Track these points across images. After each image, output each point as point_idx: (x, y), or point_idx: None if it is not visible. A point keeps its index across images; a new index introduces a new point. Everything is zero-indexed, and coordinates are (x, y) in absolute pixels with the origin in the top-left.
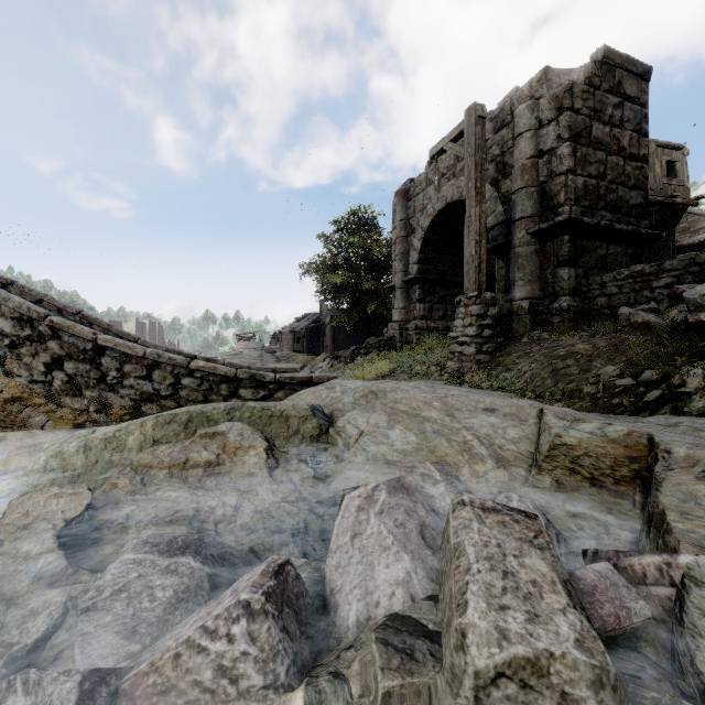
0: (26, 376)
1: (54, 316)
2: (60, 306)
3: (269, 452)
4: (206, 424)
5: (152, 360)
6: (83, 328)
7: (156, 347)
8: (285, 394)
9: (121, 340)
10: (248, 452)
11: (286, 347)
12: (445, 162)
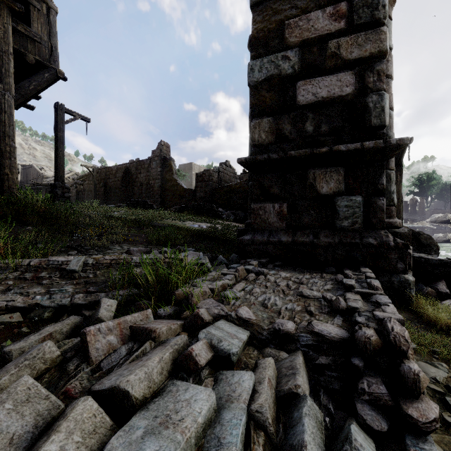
0: None
1: None
2: None
3: None
4: None
5: None
6: None
7: None
8: None
9: None
10: None
11: None
12: None
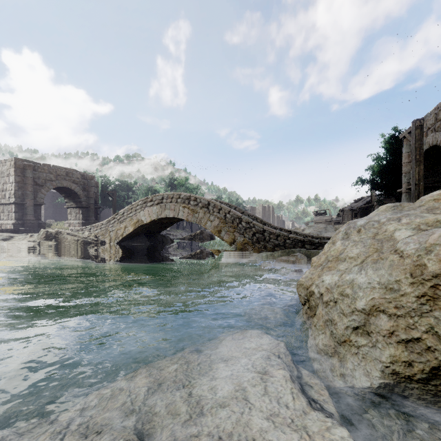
0: (248, 237)
1: (254, 221)
2: (248, 214)
3: (307, 261)
4: (293, 253)
5: (278, 234)
6: (260, 225)
7: (277, 227)
8: (322, 248)
9: (269, 228)
10: (302, 260)
11: (346, 220)
12: (430, 121)
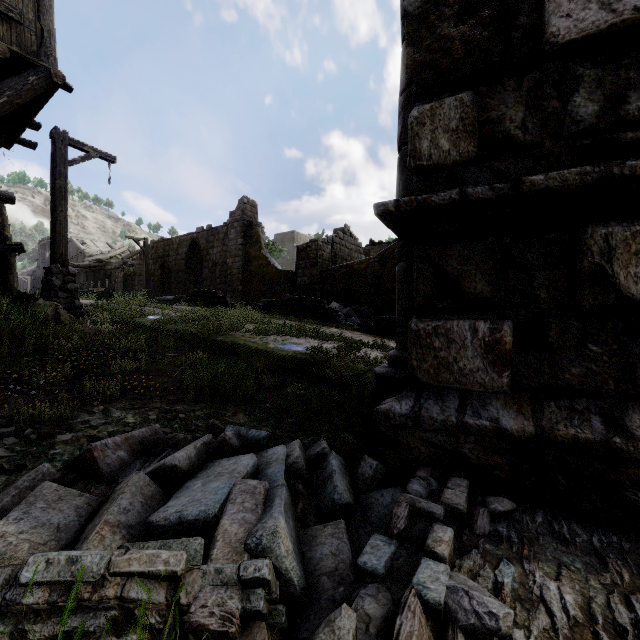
0: None
1: None
2: None
3: None
4: None
5: None
6: None
7: None
8: None
9: None
10: None
11: None
12: None
